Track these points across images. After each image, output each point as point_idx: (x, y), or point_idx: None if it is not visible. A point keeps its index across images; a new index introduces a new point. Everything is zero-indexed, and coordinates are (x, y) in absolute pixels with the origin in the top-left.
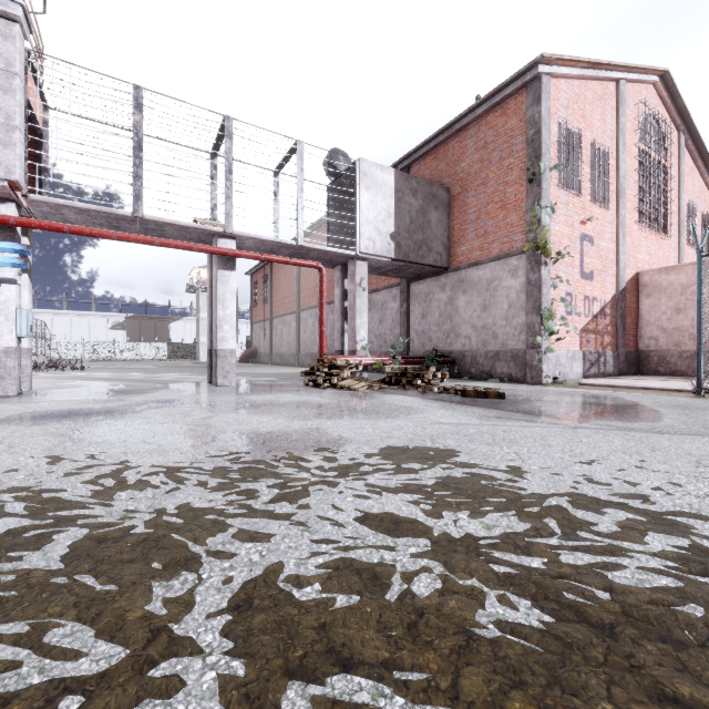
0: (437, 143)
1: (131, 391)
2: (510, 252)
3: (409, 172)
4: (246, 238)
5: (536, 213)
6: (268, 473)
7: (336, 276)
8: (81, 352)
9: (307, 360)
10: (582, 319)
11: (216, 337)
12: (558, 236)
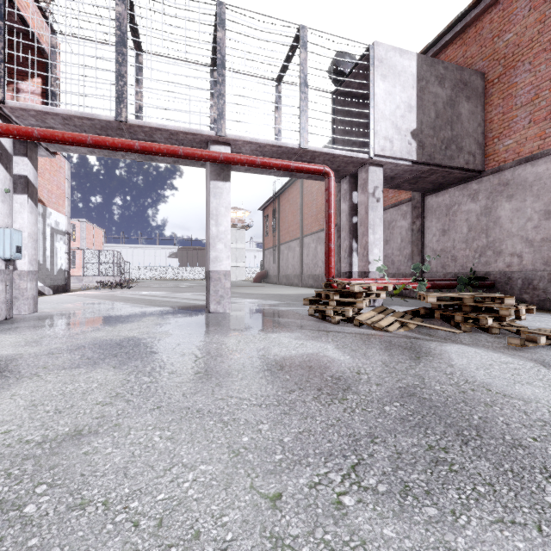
0: (466, 22)
1: (113, 319)
2: None
3: None
4: (242, 144)
5: None
6: None
7: (342, 189)
8: (149, 274)
9: (309, 281)
10: None
11: (209, 257)
12: None
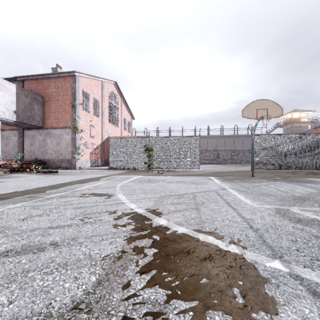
0: (38, 78)
1: None
2: (66, 126)
3: (23, 82)
4: None
5: (74, 117)
6: None
7: None
8: None
9: None
10: (90, 150)
11: None
12: (82, 124)
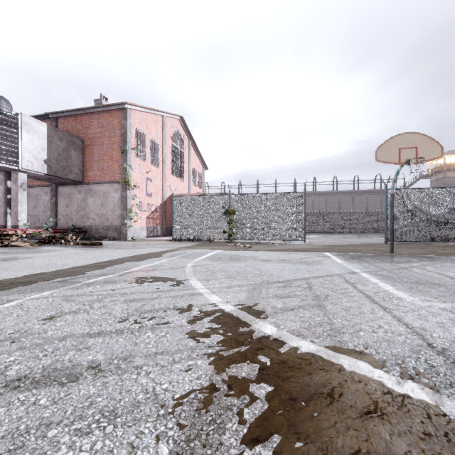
0: (76, 114)
1: None
2: (114, 181)
3: (57, 121)
4: None
5: (124, 167)
6: (7, 262)
7: None
8: None
9: None
10: (147, 213)
11: None
12: (136, 177)
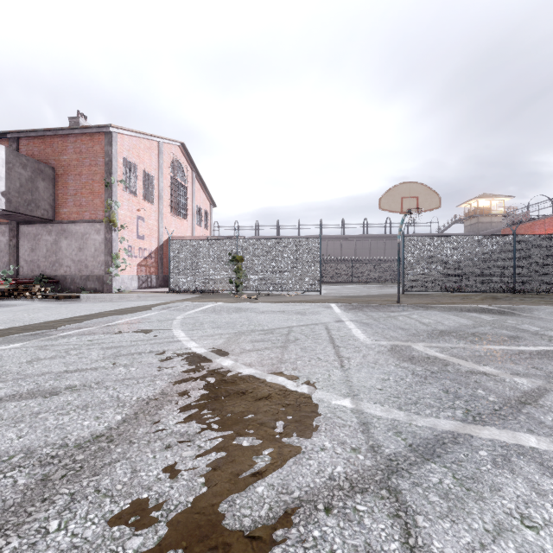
0: (44, 135)
1: None
2: (96, 220)
3: (19, 142)
4: None
5: (109, 204)
6: None
7: None
8: None
9: None
10: (138, 259)
11: None
12: (124, 216)
